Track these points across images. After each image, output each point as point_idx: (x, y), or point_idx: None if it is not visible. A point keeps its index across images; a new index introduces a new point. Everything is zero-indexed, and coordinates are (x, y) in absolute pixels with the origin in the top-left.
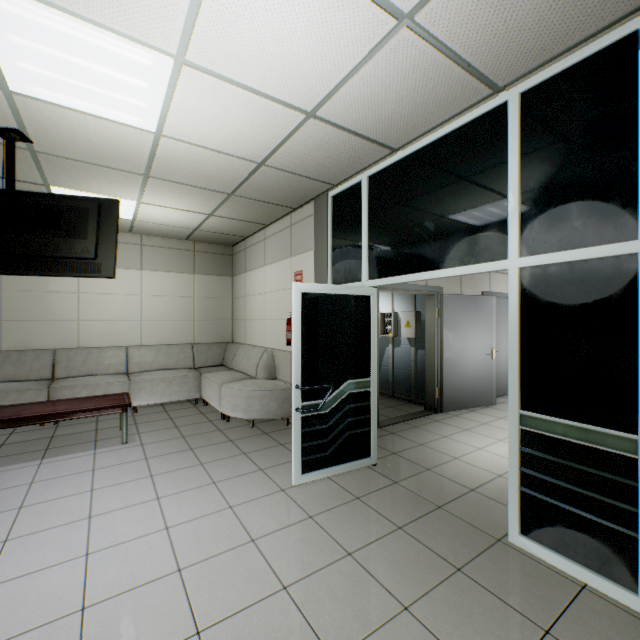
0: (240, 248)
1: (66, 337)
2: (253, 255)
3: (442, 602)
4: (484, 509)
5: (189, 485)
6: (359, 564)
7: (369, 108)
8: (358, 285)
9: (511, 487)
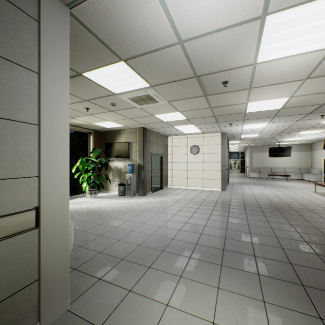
0: (313, 145)
1: (272, 165)
2: (317, 147)
3: None
4: None
5: (303, 184)
6: None
7: None
8: None
9: None
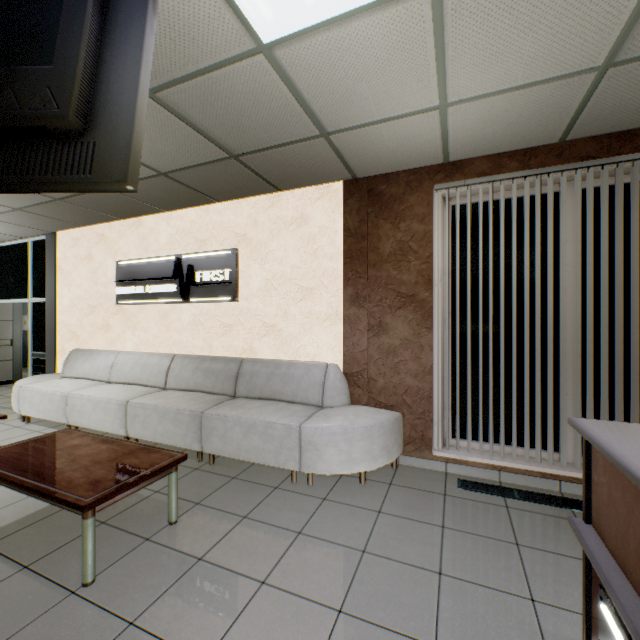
0: None
1: None
2: None
3: None
4: None
5: None
6: None
7: None
8: None
9: None
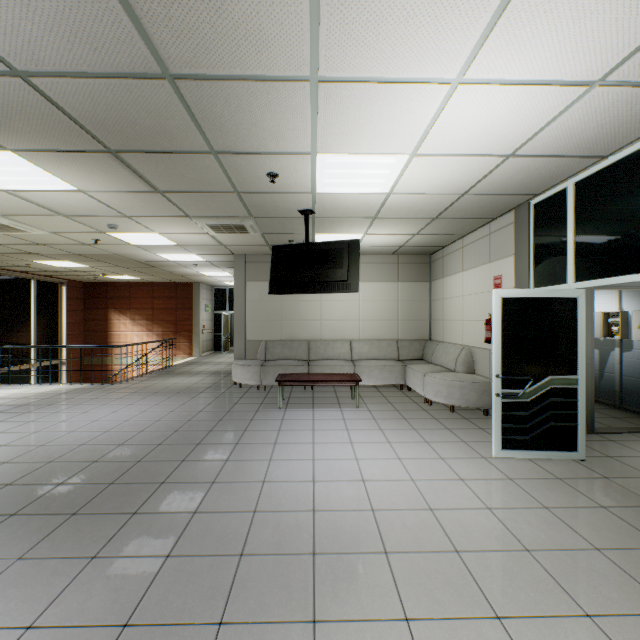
0: (437, 256)
1: (314, 332)
2: (450, 262)
3: (637, 558)
4: None
5: (408, 439)
6: (554, 515)
7: (568, 138)
8: (562, 287)
9: None
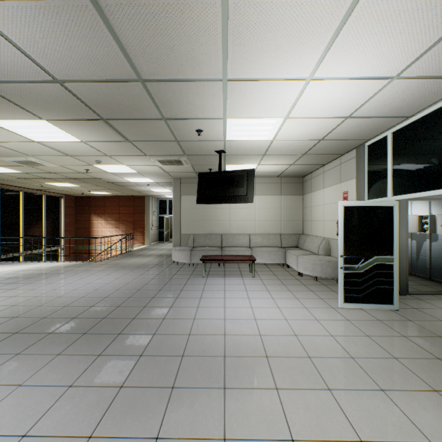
0: (307, 178)
1: (225, 229)
2: (315, 182)
3: (419, 363)
4: None
5: (285, 297)
6: (372, 340)
7: (383, 107)
8: (384, 199)
9: None
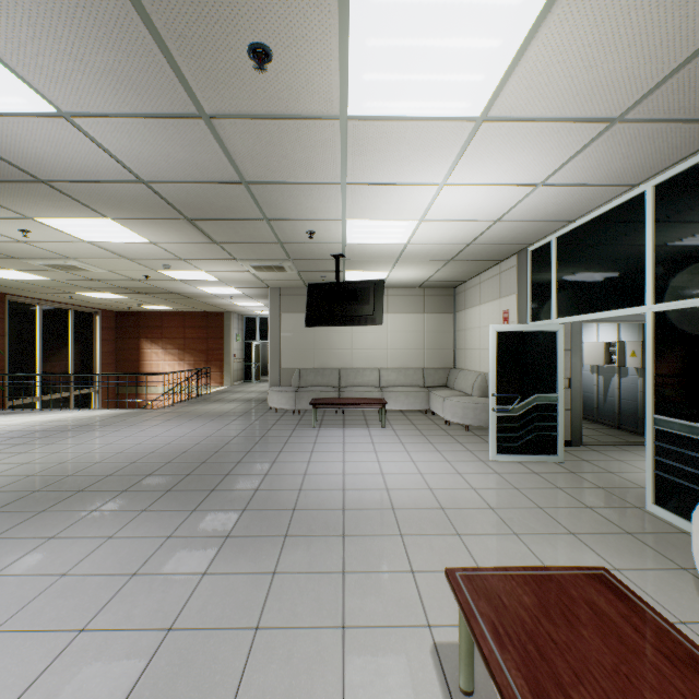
0: (460, 289)
1: (345, 361)
2: (470, 296)
3: (565, 511)
4: (642, 496)
5: (423, 449)
6: (520, 492)
7: (537, 211)
8: (548, 322)
9: (647, 470)
